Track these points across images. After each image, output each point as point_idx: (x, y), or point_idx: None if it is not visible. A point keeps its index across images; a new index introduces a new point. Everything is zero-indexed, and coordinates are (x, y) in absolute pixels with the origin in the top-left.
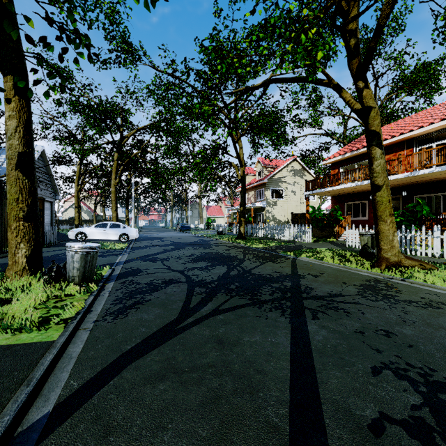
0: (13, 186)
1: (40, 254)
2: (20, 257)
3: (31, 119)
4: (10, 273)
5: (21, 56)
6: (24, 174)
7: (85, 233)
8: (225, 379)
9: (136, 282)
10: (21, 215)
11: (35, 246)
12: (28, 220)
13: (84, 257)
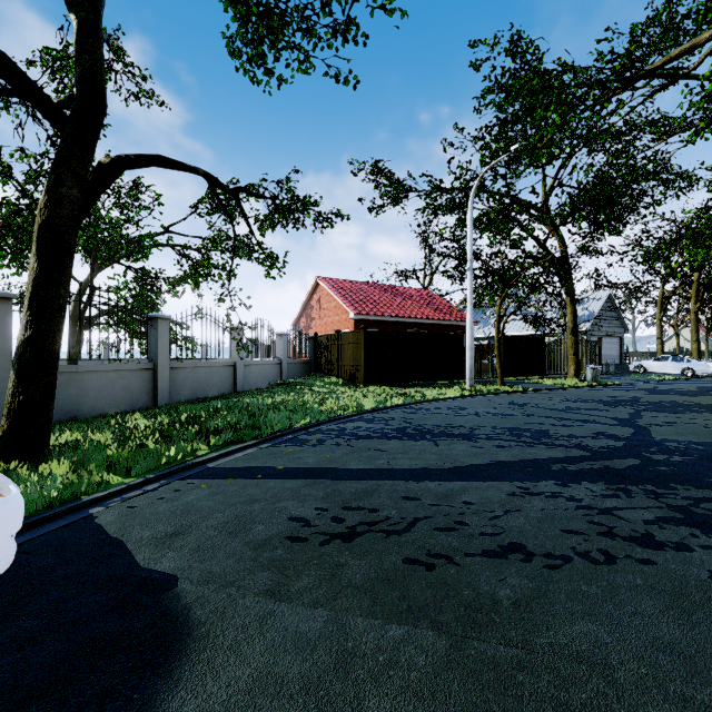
0: (569, 341)
1: (579, 370)
2: (571, 370)
3: (576, 312)
4: (568, 377)
5: (572, 287)
6: (573, 336)
7: (644, 366)
8: (595, 392)
9: (619, 386)
10: (572, 353)
11: (577, 366)
12: (574, 355)
13: (592, 371)
